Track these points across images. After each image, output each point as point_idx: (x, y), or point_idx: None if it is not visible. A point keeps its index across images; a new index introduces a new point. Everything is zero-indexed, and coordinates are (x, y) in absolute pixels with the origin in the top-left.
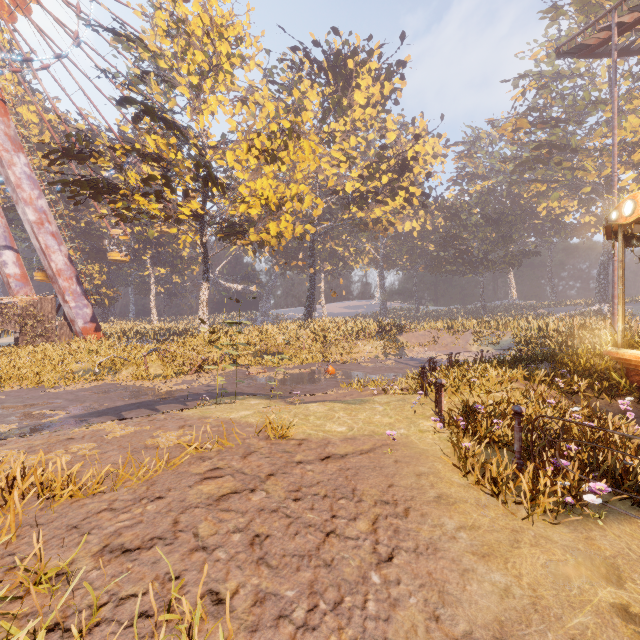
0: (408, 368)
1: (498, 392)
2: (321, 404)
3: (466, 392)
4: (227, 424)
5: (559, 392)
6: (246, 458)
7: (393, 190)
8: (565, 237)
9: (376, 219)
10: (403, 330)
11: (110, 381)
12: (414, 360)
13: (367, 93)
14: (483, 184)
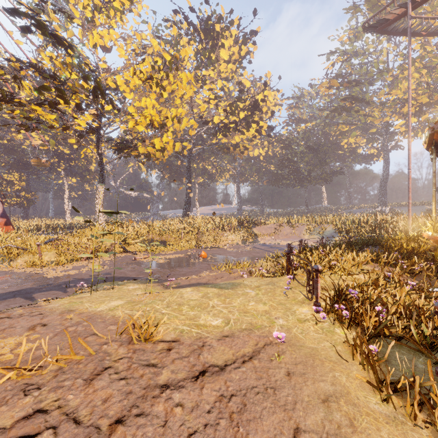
0: (262, 252)
1: (358, 274)
2: (195, 289)
3: (327, 274)
4: (89, 320)
5: (404, 272)
6: (92, 382)
7: (248, 123)
8: (358, 163)
9: (235, 145)
10: (256, 224)
11: (3, 268)
12: (265, 246)
13: (229, 52)
14: (307, 125)
